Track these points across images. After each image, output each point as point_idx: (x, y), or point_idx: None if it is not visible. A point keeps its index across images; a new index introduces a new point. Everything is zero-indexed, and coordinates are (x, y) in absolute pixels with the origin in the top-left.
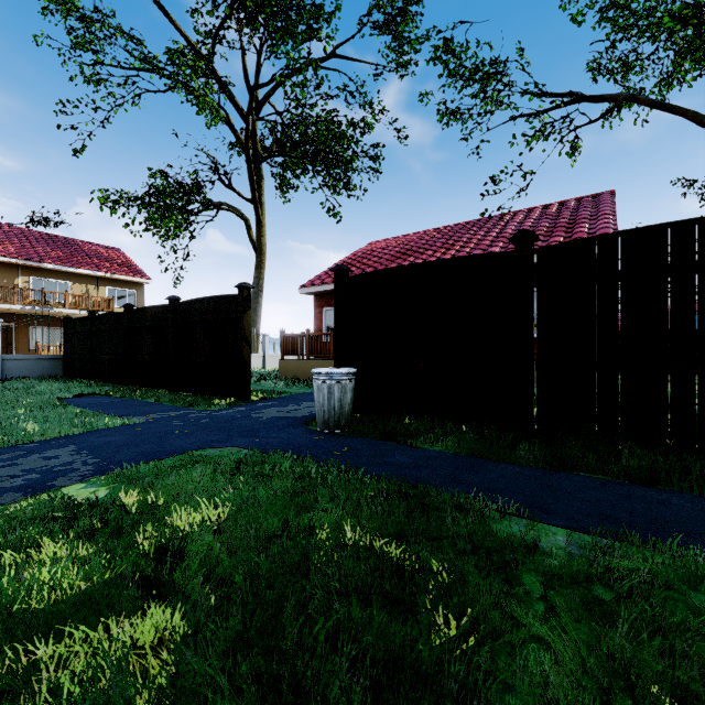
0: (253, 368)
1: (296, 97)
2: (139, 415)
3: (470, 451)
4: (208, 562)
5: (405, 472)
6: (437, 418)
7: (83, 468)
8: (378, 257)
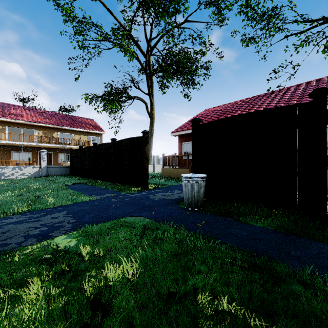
0: (149, 171)
1: (169, 42)
2: (97, 195)
3: (286, 229)
4: (126, 318)
5: (246, 243)
6: (255, 204)
7: (67, 225)
8: (210, 116)
